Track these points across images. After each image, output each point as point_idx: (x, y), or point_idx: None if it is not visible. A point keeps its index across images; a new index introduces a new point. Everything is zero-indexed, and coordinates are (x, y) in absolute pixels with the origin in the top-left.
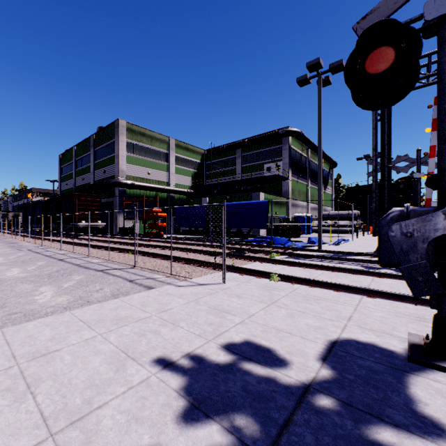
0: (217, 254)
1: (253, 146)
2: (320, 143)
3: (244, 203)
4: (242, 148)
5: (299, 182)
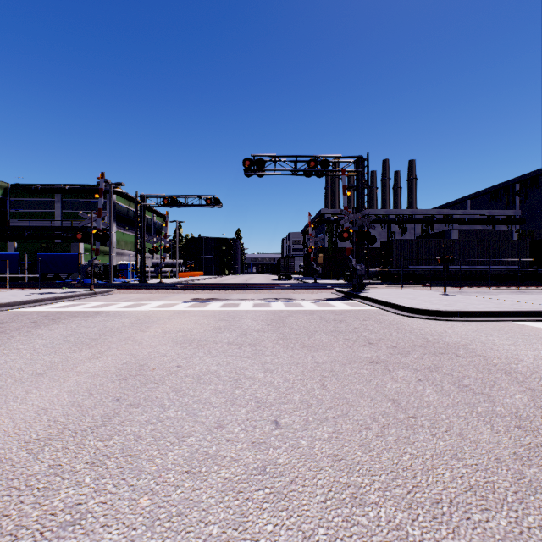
0: (35, 286)
1: (76, 194)
2: (111, 223)
3: (59, 254)
4: (62, 193)
5: (126, 234)
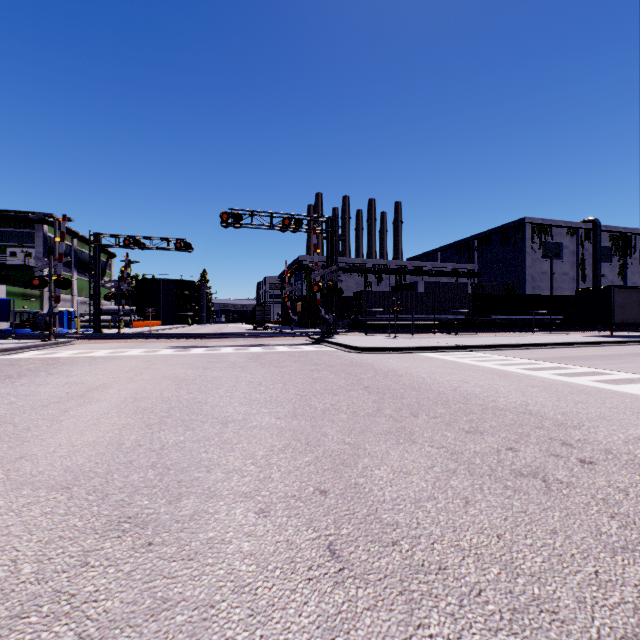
0: None
1: None
2: None
3: None
4: None
5: None
